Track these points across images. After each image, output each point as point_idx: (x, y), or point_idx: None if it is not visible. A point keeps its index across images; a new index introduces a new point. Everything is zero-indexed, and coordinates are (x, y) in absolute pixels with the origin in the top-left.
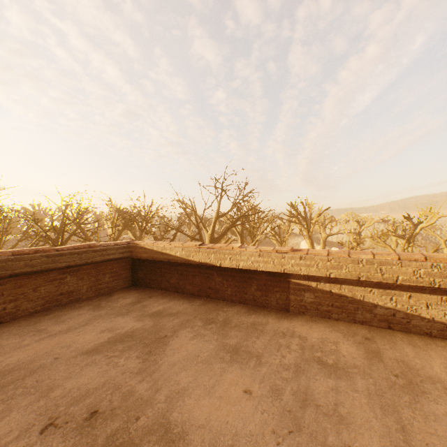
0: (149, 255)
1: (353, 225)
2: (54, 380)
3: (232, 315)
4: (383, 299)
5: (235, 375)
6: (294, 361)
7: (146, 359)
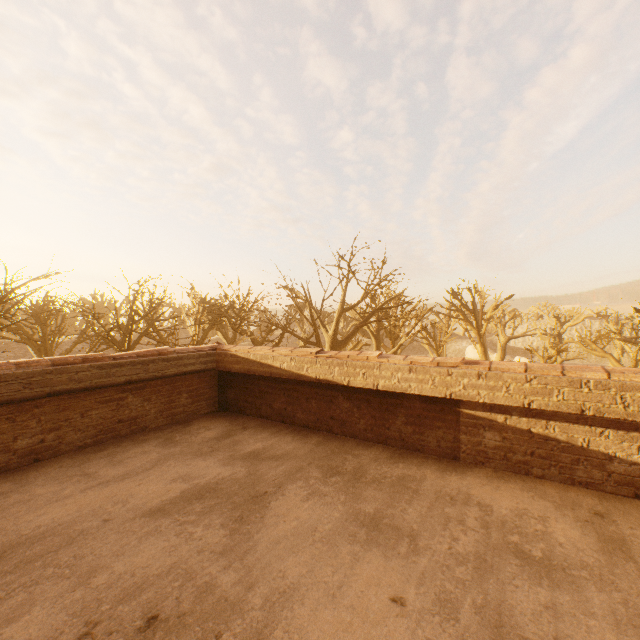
0: (243, 366)
1: (549, 323)
2: (99, 556)
3: (367, 462)
4: (624, 447)
5: (374, 568)
6: (473, 549)
7: (235, 530)
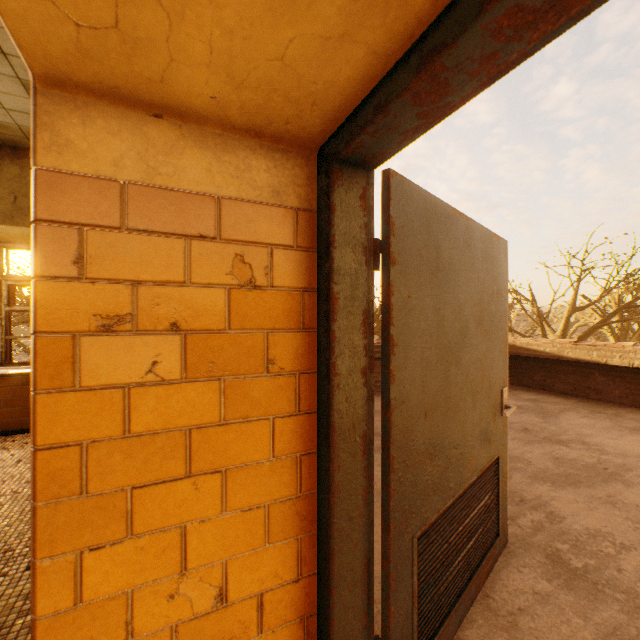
0: (510, 350)
1: None
2: None
3: (623, 412)
4: None
5: (635, 438)
6: None
7: (544, 418)
